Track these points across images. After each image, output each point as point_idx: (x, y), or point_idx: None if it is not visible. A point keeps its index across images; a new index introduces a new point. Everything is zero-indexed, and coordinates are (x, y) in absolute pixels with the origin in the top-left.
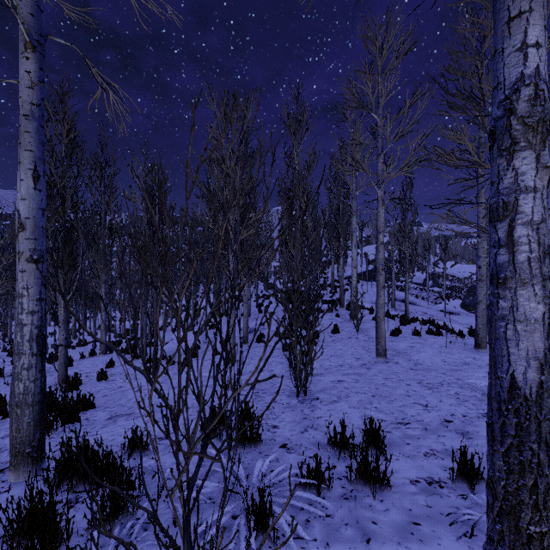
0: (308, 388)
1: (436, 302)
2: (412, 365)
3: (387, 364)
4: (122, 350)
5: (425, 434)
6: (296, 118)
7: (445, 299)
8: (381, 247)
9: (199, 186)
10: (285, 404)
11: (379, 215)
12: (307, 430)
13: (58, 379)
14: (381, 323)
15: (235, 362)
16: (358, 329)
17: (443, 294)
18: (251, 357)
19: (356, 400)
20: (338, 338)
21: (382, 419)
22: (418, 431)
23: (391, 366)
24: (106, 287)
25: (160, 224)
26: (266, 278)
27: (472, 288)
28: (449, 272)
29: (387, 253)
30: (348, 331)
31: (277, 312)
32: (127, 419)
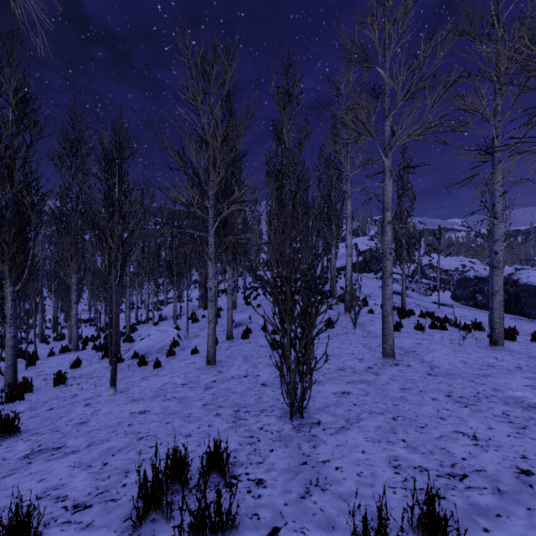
0: (304, 405)
1: (427, 293)
2: (427, 368)
3: (397, 368)
4: (94, 346)
5: (504, 504)
6: (285, 92)
7: (439, 290)
8: (388, 227)
9: (172, 156)
10: (275, 433)
11: (386, 188)
12: (310, 493)
13: (4, 385)
14: (388, 317)
15: (216, 363)
16: (356, 323)
17: (431, 286)
18: (234, 357)
19: (372, 425)
20: (333, 333)
21: (422, 467)
22: (490, 497)
23: (403, 370)
24: (77, 277)
25: (142, 212)
26: (255, 270)
27: (462, 279)
28: (435, 265)
29: (375, 245)
30: (343, 325)
31: (265, 304)
32: (48, 459)
